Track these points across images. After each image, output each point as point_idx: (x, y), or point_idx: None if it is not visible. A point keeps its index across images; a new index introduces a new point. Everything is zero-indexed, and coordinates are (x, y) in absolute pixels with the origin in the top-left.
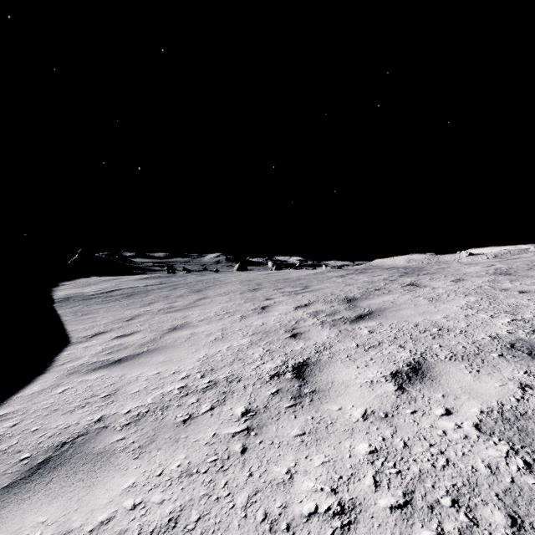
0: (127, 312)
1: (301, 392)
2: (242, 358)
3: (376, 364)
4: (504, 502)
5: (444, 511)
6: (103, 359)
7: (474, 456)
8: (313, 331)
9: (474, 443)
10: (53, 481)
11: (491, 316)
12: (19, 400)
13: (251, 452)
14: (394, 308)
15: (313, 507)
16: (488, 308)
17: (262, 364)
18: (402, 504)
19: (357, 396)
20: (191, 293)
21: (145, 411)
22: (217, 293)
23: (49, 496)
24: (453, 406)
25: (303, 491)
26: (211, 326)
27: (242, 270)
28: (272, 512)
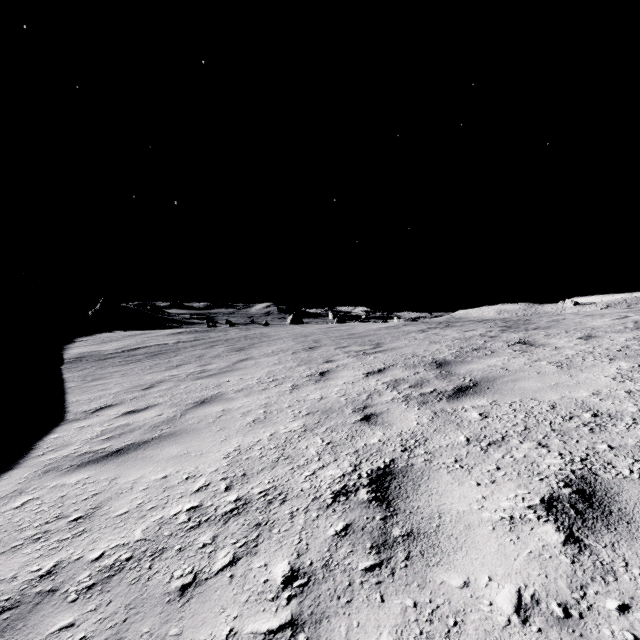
0: (147, 377)
1: (387, 534)
2: (291, 455)
3: (509, 480)
4: None
5: None
6: (96, 449)
7: None
8: (395, 412)
9: None
10: None
11: None
12: None
13: None
14: (509, 378)
15: None
16: None
17: (321, 468)
18: None
19: (492, 553)
20: (231, 353)
21: (124, 558)
22: (264, 353)
23: None
24: None
25: None
26: (251, 400)
27: (297, 323)
28: None
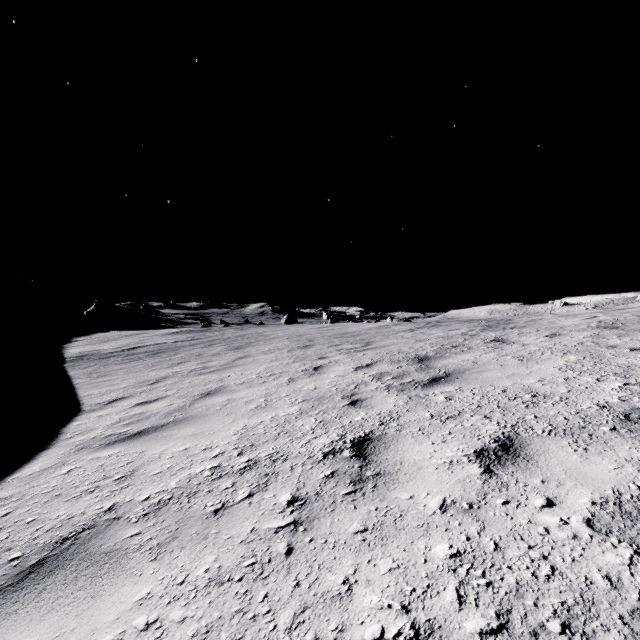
0: (152, 373)
1: (362, 475)
2: (290, 430)
3: (456, 440)
4: (632, 628)
5: (552, 639)
6: (119, 432)
7: (587, 562)
8: (377, 397)
9: (586, 545)
10: (48, 589)
11: (597, 379)
12: (15, 483)
13: (298, 554)
14: (477, 370)
15: (378, 631)
16: (593, 369)
17: (314, 438)
18: (496, 629)
19: (433, 481)
20: (230, 351)
21: (167, 498)
22: (261, 351)
23: (41, 610)
24: (556, 495)
25: (366, 609)
26: (253, 391)
27: (291, 323)
28: (324, 637)
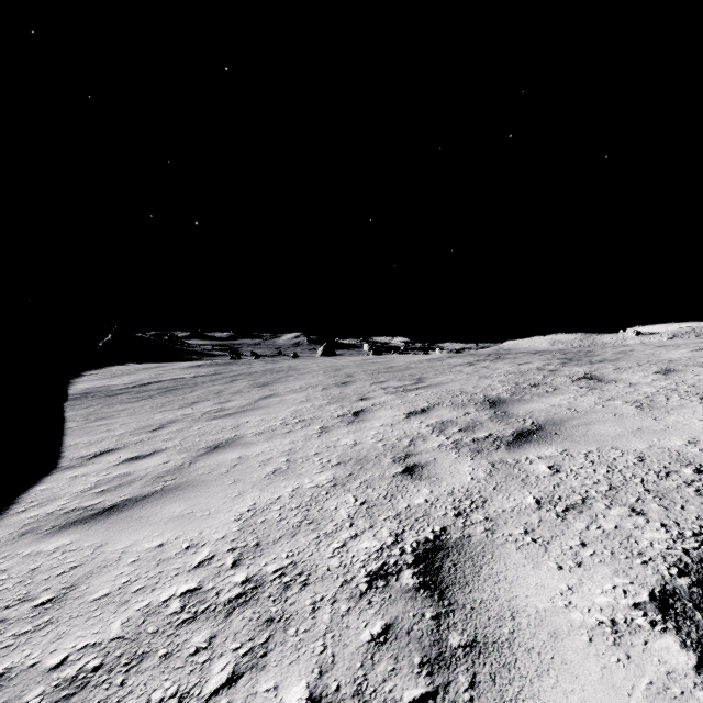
0: (158, 416)
1: (442, 643)
2: (316, 518)
3: (601, 562)
4: None
5: None
6: (87, 505)
7: None
8: (444, 462)
9: None
10: None
11: None
12: None
13: None
14: (579, 421)
15: None
16: None
17: (353, 537)
18: None
19: (595, 682)
20: (254, 388)
21: (92, 667)
22: (290, 389)
23: None
24: None
25: None
26: (273, 445)
27: (329, 355)
28: None
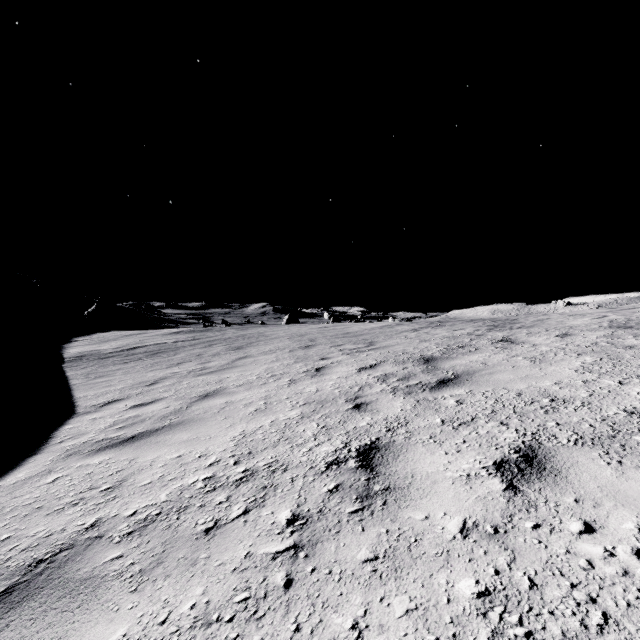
0: (150, 374)
1: (370, 489)
2: (290, 437)
3: (472, 449)
4: None
5: None
6: (112, 436)
7: None
8: (383, 401)
9: None
10: (12, 625)
11: (619, 382)
12: None
13: (298, 587)
14: (487, 371)
15: None
16: (613, 371)
17: (316, 445)
18: None
19: (449, 498)
20: (230, 351)
21: (155, 514)
22: (261, 351)
23: None
24: (595, 518)
25: None
26: (252, 393)
27: (293, 323)
28: None
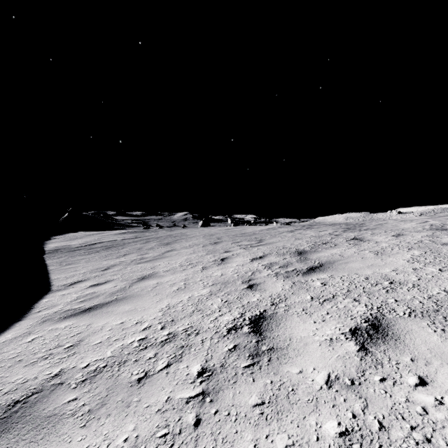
0: (104, 262)
1: (258, 349)
2: (202, 309)
3: (333, 319)
4: None
5: None
6: (75, 307)
7: None
8: (268, 282)
9: None
10: None
11: (439, 270)
12: None
13: (205, 426)
14: (343, 261)
15: None
16: (434, 261)
17: (220, 315)
18: None
19: (317, 356)
20: (161, 246)
21: (102, 366)
22: (183, 246)
23: None
24: (426, 374)
25: None
26: (176, 276)
27: (206, 226)
28: None
